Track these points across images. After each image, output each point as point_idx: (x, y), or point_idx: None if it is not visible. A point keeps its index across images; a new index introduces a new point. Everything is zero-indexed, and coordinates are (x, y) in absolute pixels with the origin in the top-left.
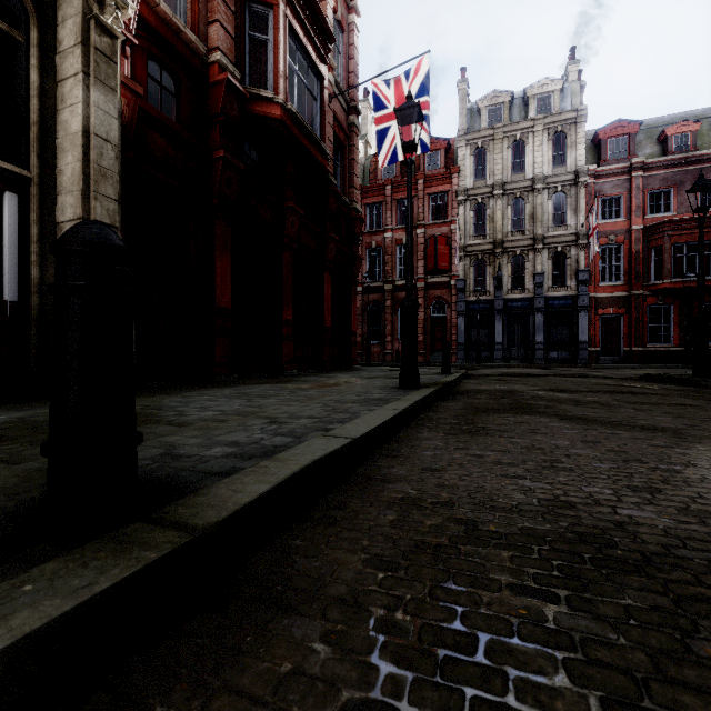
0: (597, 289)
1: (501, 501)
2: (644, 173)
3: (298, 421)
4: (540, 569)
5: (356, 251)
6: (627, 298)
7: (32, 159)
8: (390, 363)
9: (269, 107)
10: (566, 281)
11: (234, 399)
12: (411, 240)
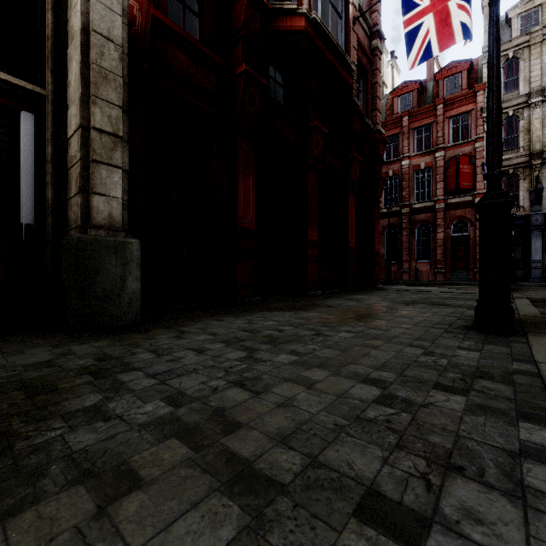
0: None
1: None
2: None
3: None
4: None
5: (378, 173)
6: None
7: (46, 75)
8: (409, 282)
9: (292, 20)
10: None
11: (231, 347)
12: (498, 103)
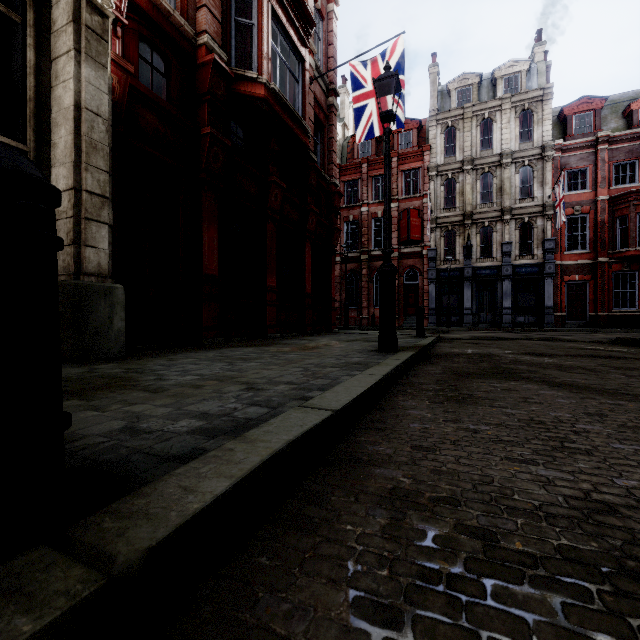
0: (563, 257)
1: (518, 499)
2: (610, 146)
3: (276, 388)
4: (616, 636)
5: (334, 223)
6: (592, 265)
7: (29, 133)
8: (366, 327)
9: (253, 87)
10: (532, 250)
11: (217, 362)
12: (389, 207)
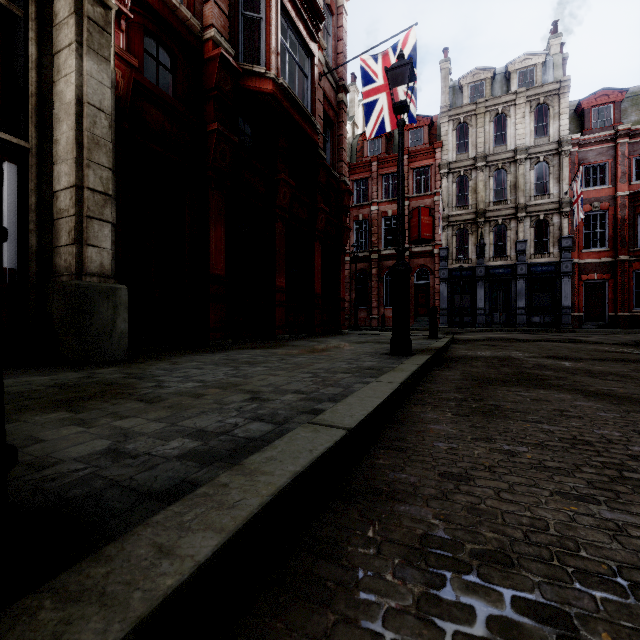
0: (580, 255)
1: (587, 557)
2: (630, 140)
3: (282, 398)
4: None
5: (344, 222)
6: (611, 263)
7: (30, 130)
8: (376, 328)
9: (261, 82)
10: (548, 248)
11: (221, 366)
12: (403, 203)
